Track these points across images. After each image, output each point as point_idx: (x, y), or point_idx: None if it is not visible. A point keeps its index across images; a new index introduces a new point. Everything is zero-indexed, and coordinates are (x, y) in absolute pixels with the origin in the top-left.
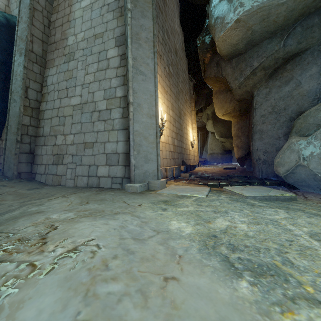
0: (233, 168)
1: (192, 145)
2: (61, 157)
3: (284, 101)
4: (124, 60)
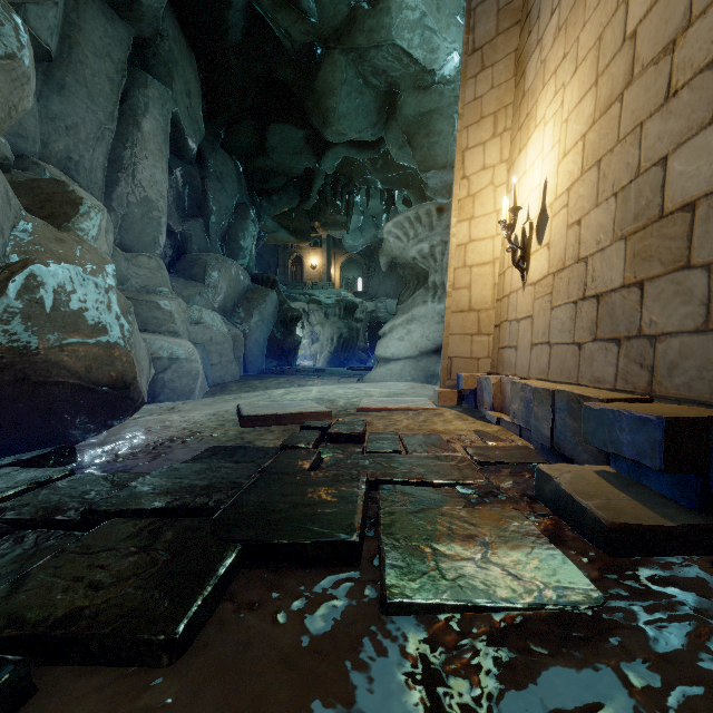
0: None
1: None
2: None
3: None
4: None
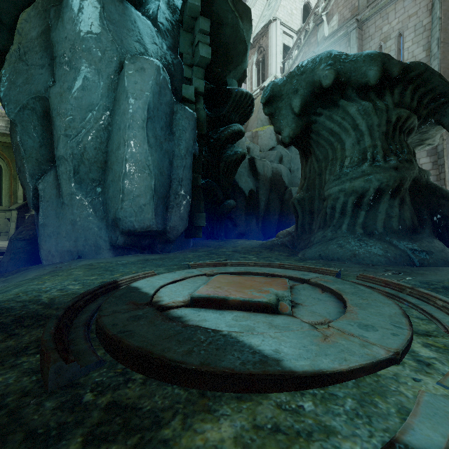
0: None
1: None
2: None
3: None
4: (436, 166)
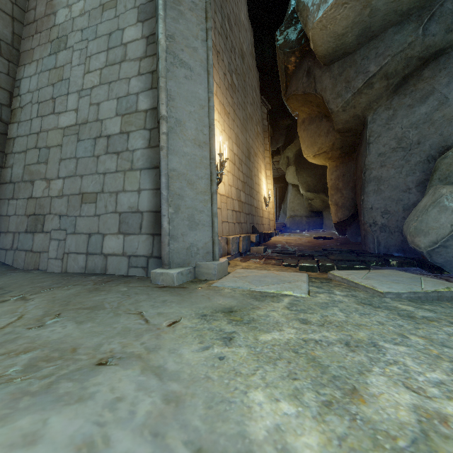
0: (329, 237)
1: (266, 202)
2: (40, 220)
3: (417, 130)
4: (152, 46)
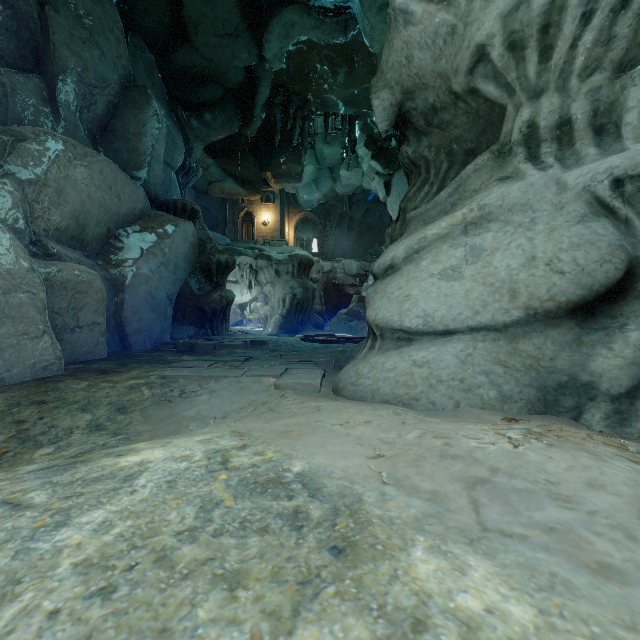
0: None
1: None
2: None
3: None
4: None
